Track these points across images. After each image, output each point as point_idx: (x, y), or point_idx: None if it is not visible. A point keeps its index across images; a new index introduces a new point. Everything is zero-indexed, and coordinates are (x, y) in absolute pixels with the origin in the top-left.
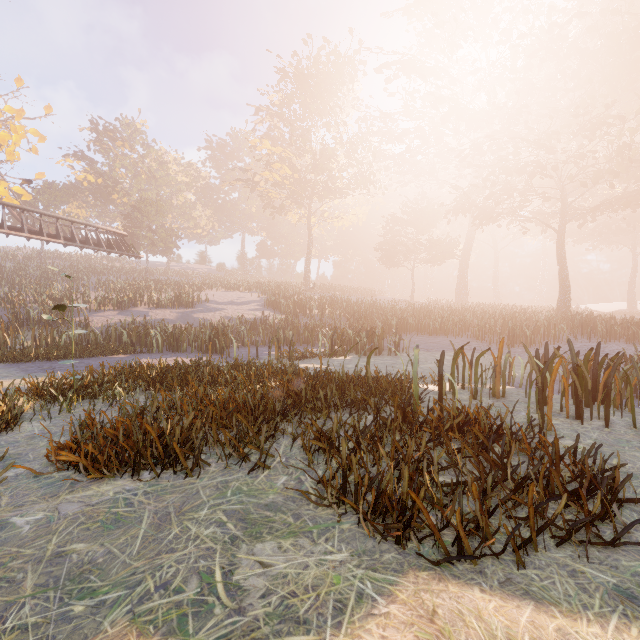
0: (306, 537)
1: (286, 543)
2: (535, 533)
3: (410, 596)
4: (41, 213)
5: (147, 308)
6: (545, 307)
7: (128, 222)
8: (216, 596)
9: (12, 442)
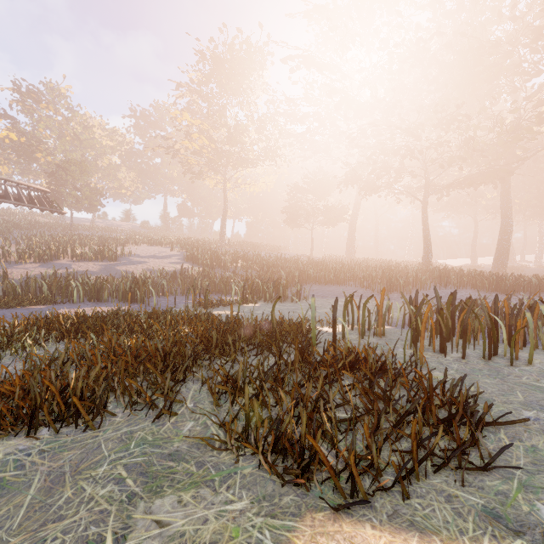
0: (208, 487)
1: (187, 496)
2: (417, 464)
3: (307, 542)
4: None
5: (70, 261)
6: (413, 262)
7: (52, 180)
8: None
9: None
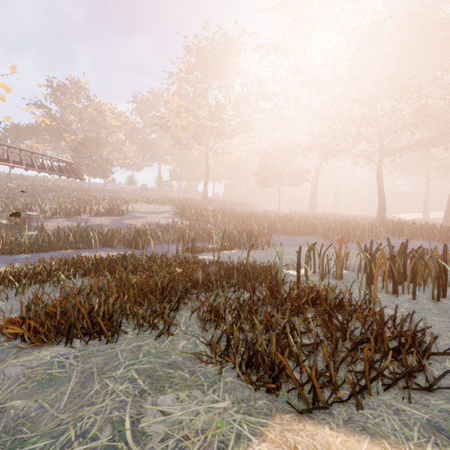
0: (198, 389)
1: (183, 394)
2: (369, 382)
3: (277, 435)
4: (8, 146)
5: (88, 216)
6: (369, 216)
7: (75, 154)
8: (124, 442)
9: None
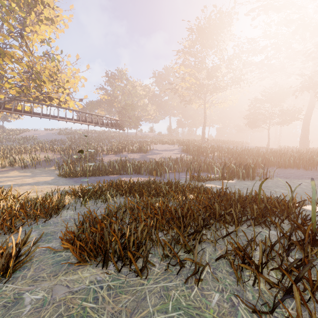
0: None
1: None
2: None
3: None
4: (86, 113)
5: (127, 153)
6: None
7: (120, 115)
8: None
9: (55, 222)
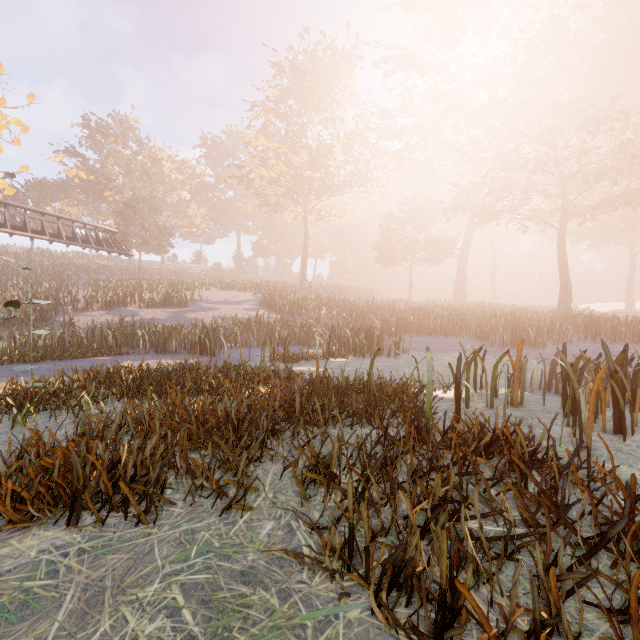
0: (296, 637)
1: None
2: None
3: None
4: (25, 208)
5: (137, 307)
6: (544, 307)
7: (120, 220)
8: None
9: None
